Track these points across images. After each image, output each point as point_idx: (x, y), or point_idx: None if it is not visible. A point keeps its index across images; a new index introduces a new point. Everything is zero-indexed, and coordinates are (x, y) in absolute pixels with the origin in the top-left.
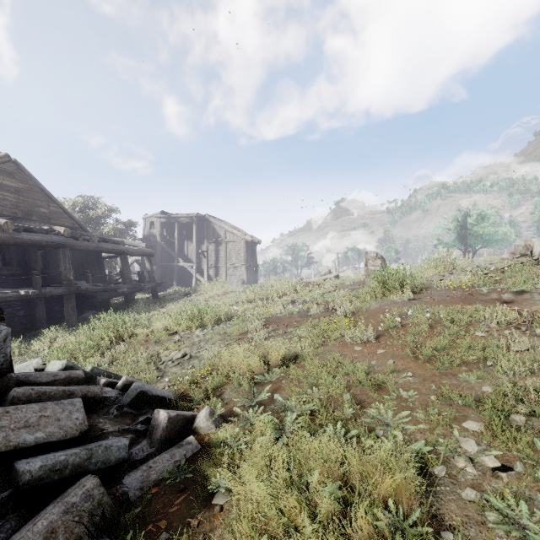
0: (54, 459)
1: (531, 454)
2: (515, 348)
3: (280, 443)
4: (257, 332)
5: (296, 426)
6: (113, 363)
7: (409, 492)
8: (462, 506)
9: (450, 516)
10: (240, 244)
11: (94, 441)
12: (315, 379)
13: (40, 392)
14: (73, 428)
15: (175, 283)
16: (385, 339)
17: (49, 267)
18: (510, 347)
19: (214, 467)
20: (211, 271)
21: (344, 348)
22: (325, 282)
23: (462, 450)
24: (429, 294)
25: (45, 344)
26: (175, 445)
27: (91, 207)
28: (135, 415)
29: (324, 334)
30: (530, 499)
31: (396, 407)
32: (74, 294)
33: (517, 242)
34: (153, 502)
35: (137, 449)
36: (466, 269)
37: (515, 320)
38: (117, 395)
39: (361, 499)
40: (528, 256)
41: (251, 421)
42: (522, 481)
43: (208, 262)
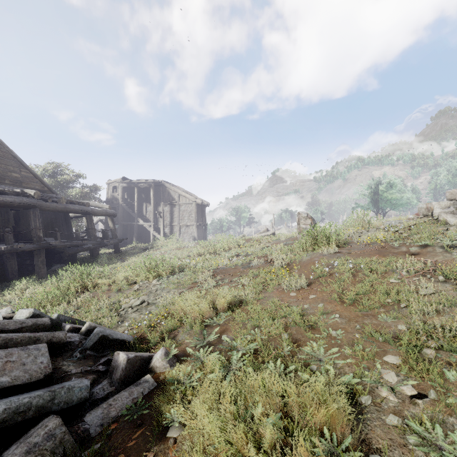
0: (18, 402)
1: (442, 383)
2: (422, 292)
3: (228, 379)
4: (207, 281)
5: (242, 364)
6: (78, 310)
7: (342, 421)
8: (387, 431)
9: (376, 440)
10: (191, 206)
11: (57, 383)
12: (257, 321)
13: (7, 339)
14: (38, 371)
15: (135, 239)
16: (315, 286)
17: (20, 225)
18: (419, 291)
19: (169, 403)
20: (166, 229)
21: (281, 294)
22: (264, 238)
23: (384, 380)
24: (350, 248)
25: (16, 294)
26: (133, 383)
27: (60, 173)
28: (97, 357)
29: (264, 282)
30: (443, 423)
31: (327, 345)
32: (44, 249)
33: (420, 205)
34: (113, 438)
35: (98, 388)
36: (380, 227)
37: (422, 269)
38: (81, 339)
39: (300, 428)
40: (429, 216)
41: (202, 360)
42: (436, 407)
43: (164, 222)
